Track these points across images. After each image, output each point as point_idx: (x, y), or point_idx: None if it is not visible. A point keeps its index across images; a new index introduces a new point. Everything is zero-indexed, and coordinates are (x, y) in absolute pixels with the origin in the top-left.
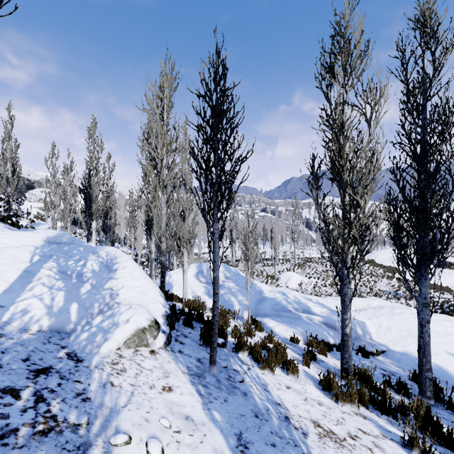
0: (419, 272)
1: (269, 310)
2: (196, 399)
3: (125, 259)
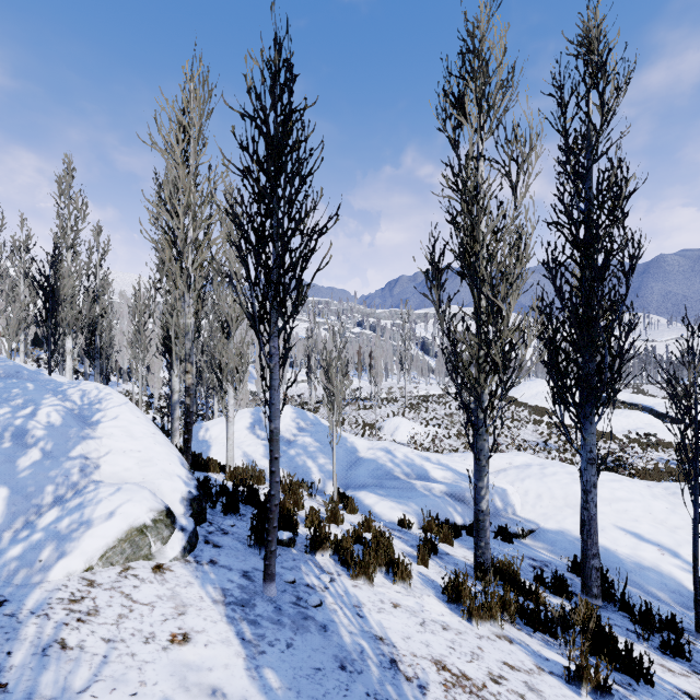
0: (583, 413)
1: (367, 478)
2: (235, 650)
3: (117, 404)
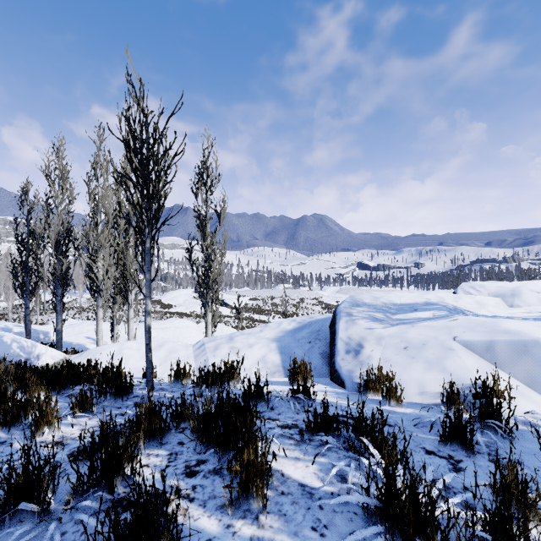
0: (25, 294)
1: None
2: None
3: None
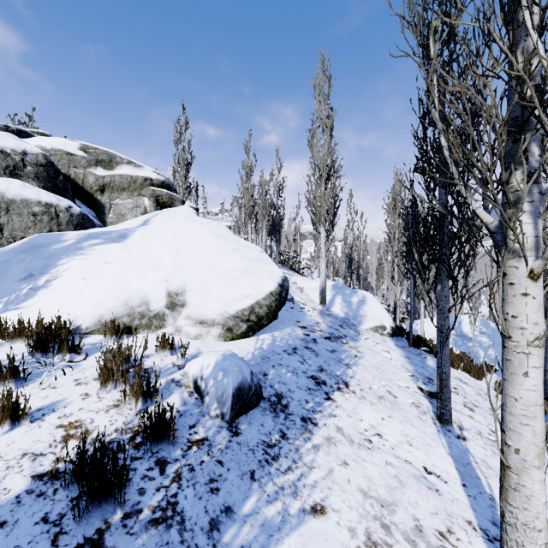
0: None
1: None
2: (395, 348)
3: (371, 298)
